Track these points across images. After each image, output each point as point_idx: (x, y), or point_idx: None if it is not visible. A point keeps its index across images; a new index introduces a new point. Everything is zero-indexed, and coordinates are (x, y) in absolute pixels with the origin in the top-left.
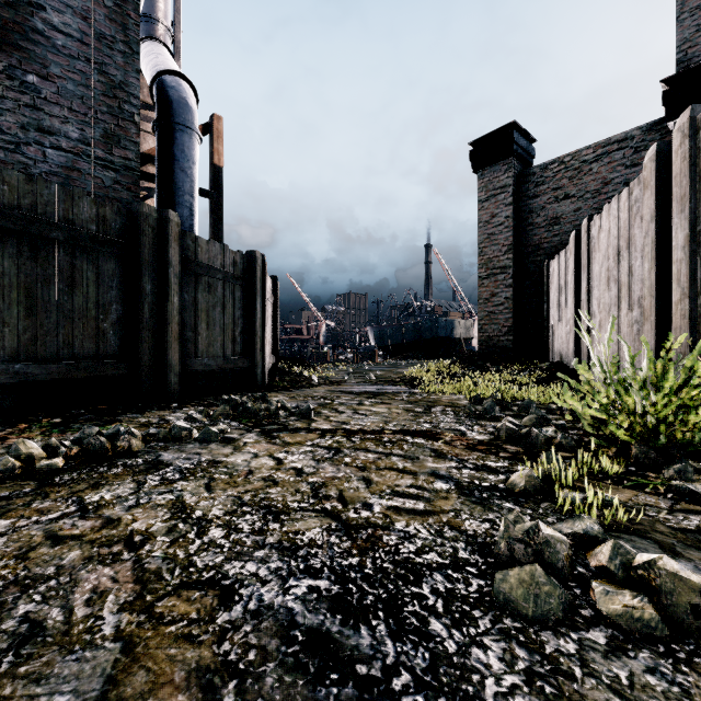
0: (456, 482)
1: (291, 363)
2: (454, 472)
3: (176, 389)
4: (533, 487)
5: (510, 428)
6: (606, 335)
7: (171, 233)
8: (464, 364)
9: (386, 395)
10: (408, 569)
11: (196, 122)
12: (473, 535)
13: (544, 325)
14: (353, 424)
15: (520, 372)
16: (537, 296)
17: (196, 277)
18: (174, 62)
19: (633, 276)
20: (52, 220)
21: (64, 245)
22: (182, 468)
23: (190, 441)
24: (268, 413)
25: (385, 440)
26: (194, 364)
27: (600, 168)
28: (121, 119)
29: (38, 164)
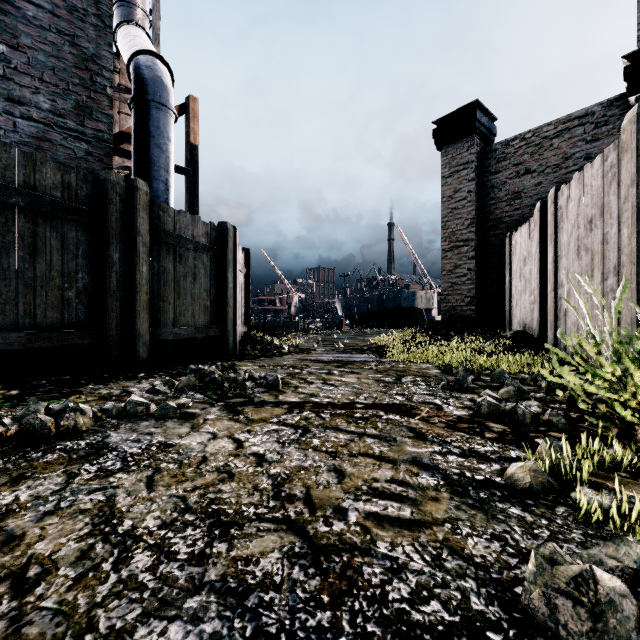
0: (444, 474)
1: (264, 331)
2: (438, 460)
3: (145, 358)
4: (541, 485)
5: (492, 404)
6: (613, 302)
7: (139, 202)
8: (429, 332)
9: (354, 364)
10: (402, 636)
11: (171, 100)
12: (483, 564)
13: (507, 296)
14: (322, 396)
15: (485, 341)
16: (498, 267)
17: (166, 247)
18: (151, 44)
19: (608, 244)
20: (11, 185)
21: (24, 212)
22: (127, 453)
23: (145, 418)
24: (235, 384)
25: (356, 417)
26: (164, 333)
27: (561, 143)
28: (93, 92)
29: (8, 134)
